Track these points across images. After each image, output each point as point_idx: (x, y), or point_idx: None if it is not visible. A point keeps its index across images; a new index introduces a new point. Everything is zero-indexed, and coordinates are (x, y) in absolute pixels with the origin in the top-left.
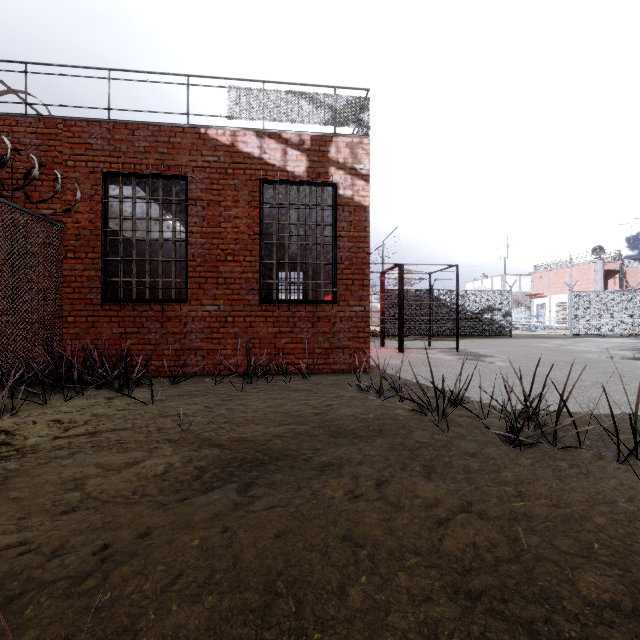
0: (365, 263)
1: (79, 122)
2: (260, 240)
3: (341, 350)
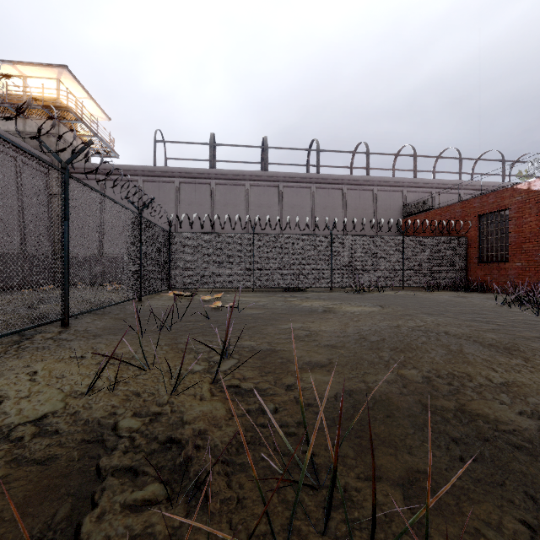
0: None
1: (471, 199)
2: None
3: None
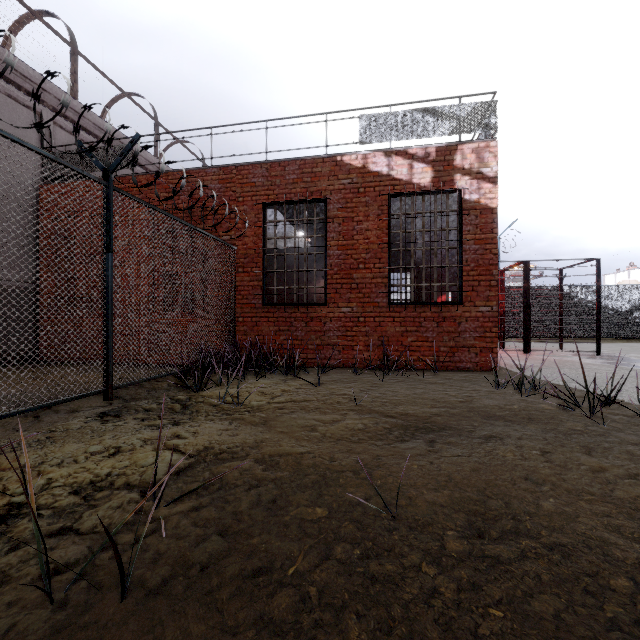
0: (492, 264)
1: (246, 166)
2: (388, 248)
3: (466, 349)
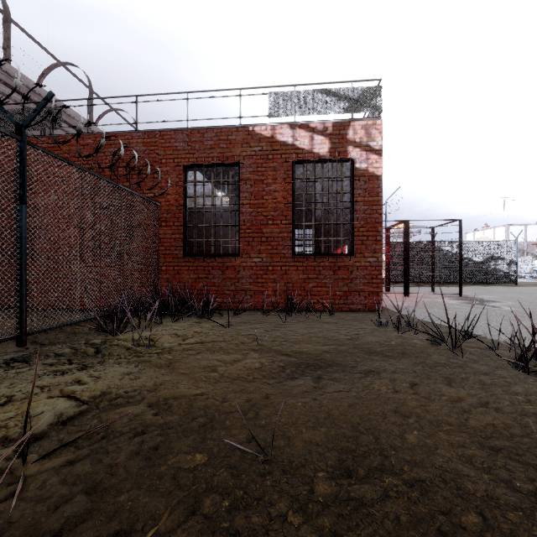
0: (378, 222)
1: (169, 132)
2: (292, 207)
3: (357, 293)
